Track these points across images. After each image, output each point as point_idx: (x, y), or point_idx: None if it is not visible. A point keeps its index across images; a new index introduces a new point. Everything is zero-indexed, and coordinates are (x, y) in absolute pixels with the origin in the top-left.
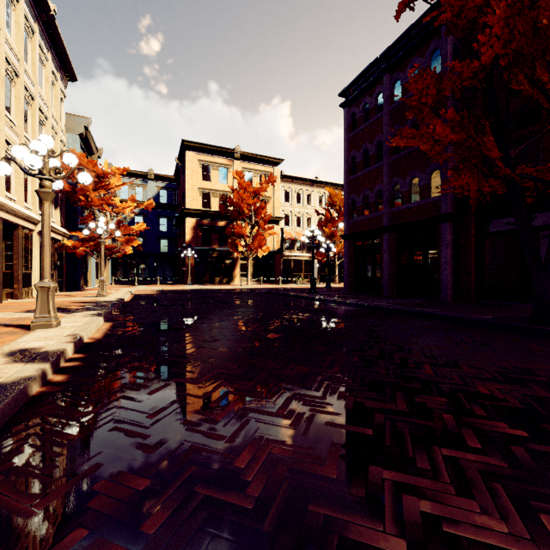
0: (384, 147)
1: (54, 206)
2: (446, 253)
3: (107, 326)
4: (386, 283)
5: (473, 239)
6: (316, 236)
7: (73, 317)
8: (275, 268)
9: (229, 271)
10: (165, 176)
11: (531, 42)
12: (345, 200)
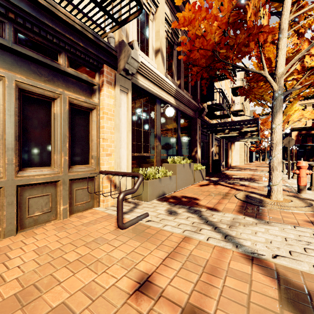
0: None
1: None
2: None
3: None
4: None
5: None
6: None
7: None
8: None
9: None
10: None
11: None
12: None
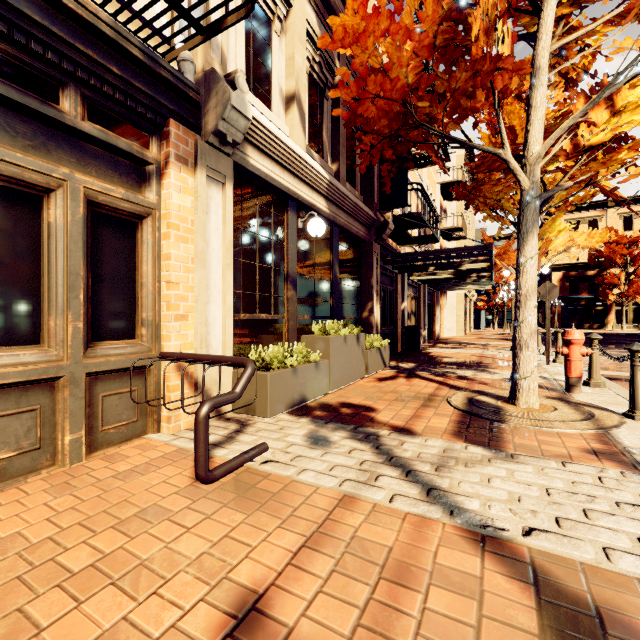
0: None
1: None
2: None
3: None
4: None
5: None
6: None
7: None
8: None
9: (600, 318)
10: None
11: None
12: None
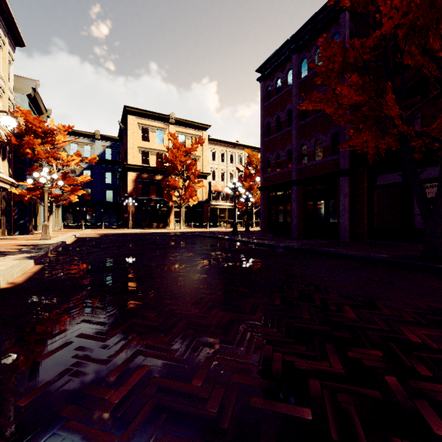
0: (293, 114)
1: (2, 158)
2: (344, 202)
3: (35, 269)
4: (295, 227)
5: (366, 190)
6: (237, 188)
7: (2, 260)
8: (204, 215)
9: (164, 218)
10: (110, 137)
11: (427, 12)
12: (261, 158)
